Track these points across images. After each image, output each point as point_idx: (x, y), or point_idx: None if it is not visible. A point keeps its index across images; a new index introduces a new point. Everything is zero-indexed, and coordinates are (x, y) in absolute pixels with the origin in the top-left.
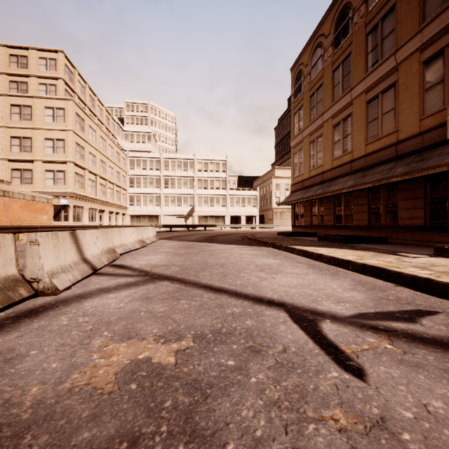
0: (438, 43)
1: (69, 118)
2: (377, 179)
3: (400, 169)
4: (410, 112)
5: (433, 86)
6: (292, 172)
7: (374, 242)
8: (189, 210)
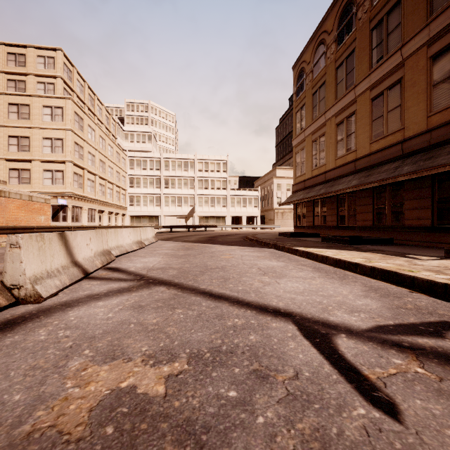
0: (446, 37)
1: (68, 117)
2: (382, 179)
3: (407, 168)
4: (417, 109)
5: (441, 82)
6: (294, 171)
7: (379, 243)
8: (189, 210)
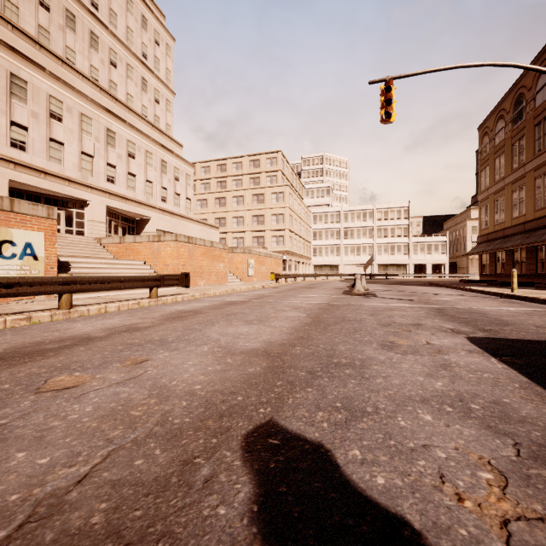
0: None
1: (286, 198)
2: (528, 243)
3: (545, 236)
4: None
5: None
6: (479, 224)
7: (528, 286)
8: (368, 259)
